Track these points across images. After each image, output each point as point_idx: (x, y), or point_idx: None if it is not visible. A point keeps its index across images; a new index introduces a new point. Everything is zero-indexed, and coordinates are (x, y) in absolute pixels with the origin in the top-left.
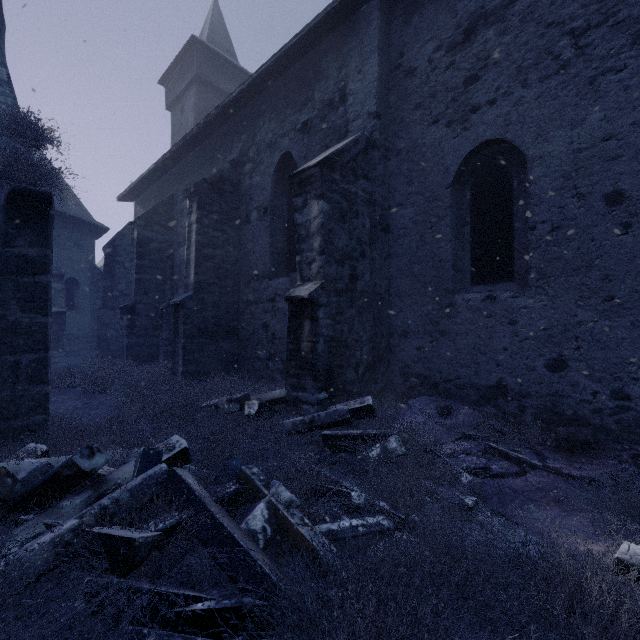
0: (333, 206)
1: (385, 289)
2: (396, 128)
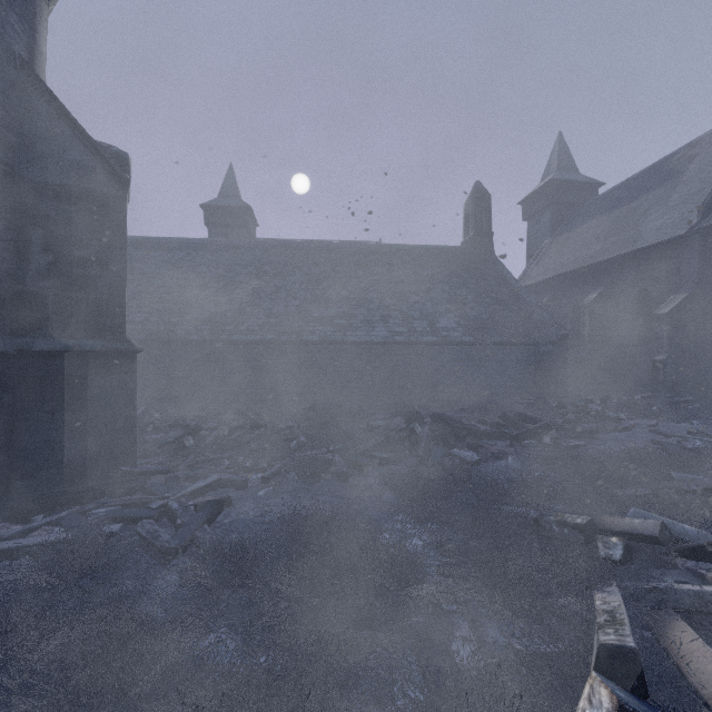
0: (673, 327)
1: (703, 355)
2: (709, 286)
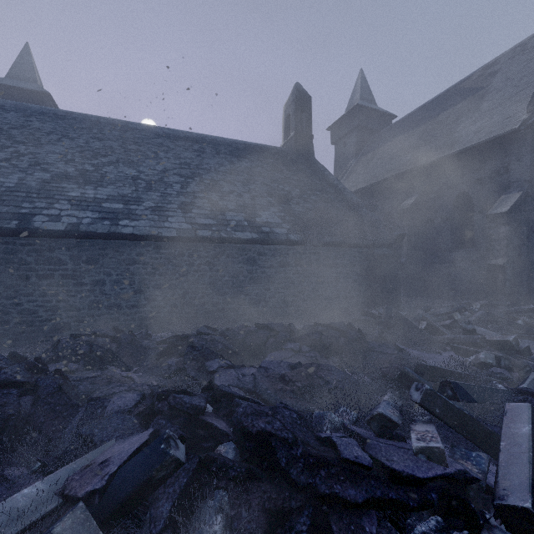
0: (511, 227)
1: (533, 259)
2: None
